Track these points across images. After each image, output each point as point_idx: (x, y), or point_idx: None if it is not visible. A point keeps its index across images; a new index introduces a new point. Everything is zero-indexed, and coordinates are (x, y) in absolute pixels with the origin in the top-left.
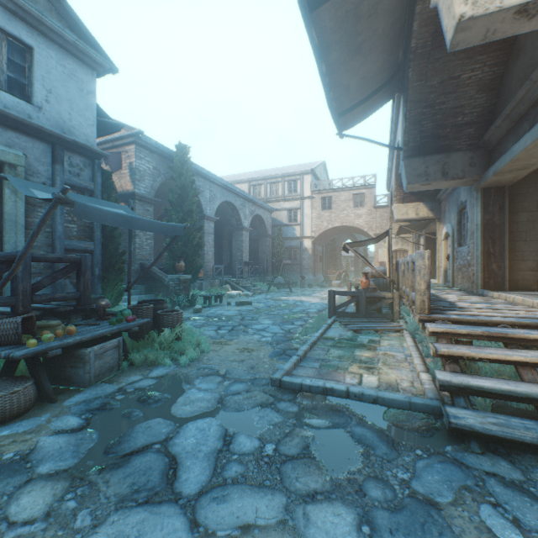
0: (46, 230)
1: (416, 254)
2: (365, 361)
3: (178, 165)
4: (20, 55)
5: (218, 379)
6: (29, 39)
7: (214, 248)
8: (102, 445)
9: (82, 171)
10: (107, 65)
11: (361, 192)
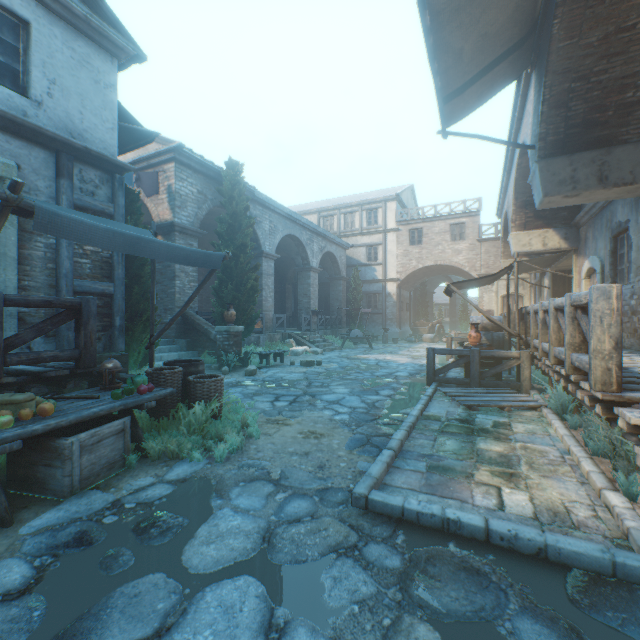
0: (48, 266)
1: (594, 290)
2: (498, 462)
3: (228, 187)
4: (12, 31)
5: (268, 488)
6: (23, 10)
7: (276, 294)
8: (42, 639)
9: (98, 188)
10: (130, 50)
11: (460, 222)
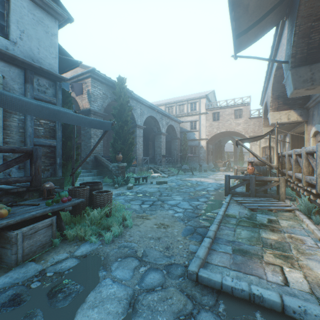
0: (20, 131)
1: None
2: (276, 247)
3: (118, 90)
4: (0, 4)
5: (135, 263)
6: None
7: (144, 146)
8: None
9: (48, 89)
10: (65, 15)
11: (239, 108)
